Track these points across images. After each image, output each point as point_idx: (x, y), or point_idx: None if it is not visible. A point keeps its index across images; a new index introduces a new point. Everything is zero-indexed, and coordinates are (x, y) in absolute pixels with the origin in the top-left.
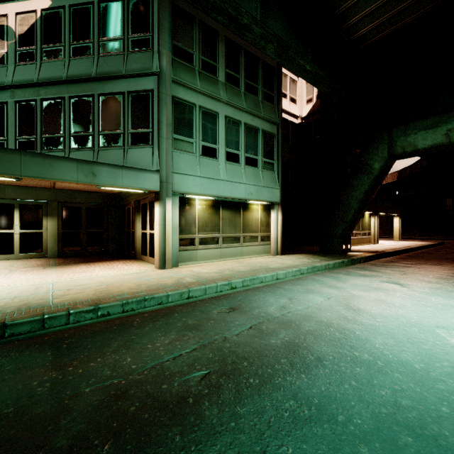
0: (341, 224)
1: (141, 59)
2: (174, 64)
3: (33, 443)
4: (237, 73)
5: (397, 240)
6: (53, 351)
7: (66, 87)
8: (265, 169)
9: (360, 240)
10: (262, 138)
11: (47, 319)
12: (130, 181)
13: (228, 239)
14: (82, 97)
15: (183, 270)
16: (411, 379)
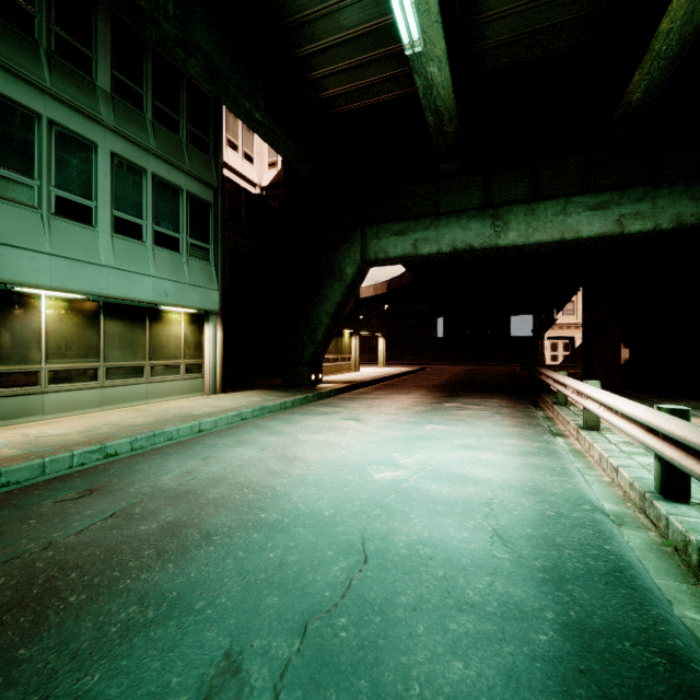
0: (310, 346)
1: None
2: None
3: None
4: (137, 84)
5: (382, 366)
6: None
7: None
8: (194, 256)
9: (338, 368)
10: (187, 206)
11: None
12: None
13: (118, 371)
14: None
15: (1, 435)
16: (313, 530)
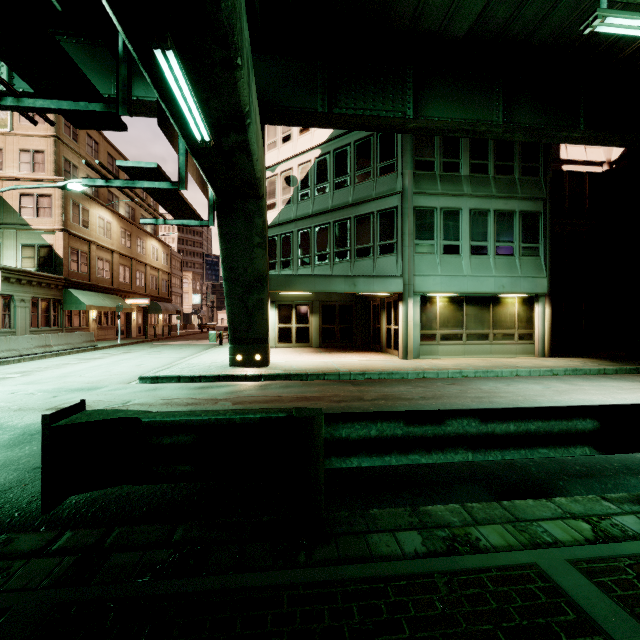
0: None
1: (387, 182)
2: (416, 178)
3: (360, 397)
4: (484, 159)
5: None
6: (351, 384)
7: (331, 214)
8: (525, 255)
9: None
10: (519, 221)
11: (341, 375)
12: (379, 287)
13: (473, 336)
14: (342, 220)
15: (423, 361)
16: None
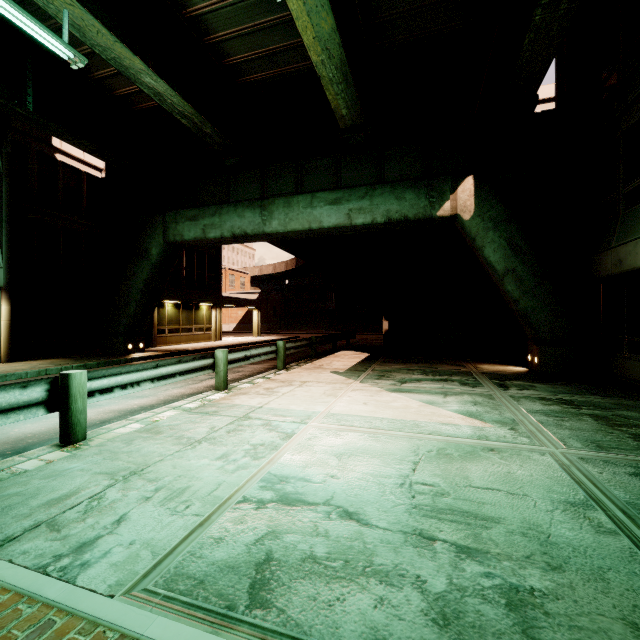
0: (123, 318)
1: None
2: None
3: None
4: None
5: (256, 335)
6: None
7: None
8: None
9: (191, 337)
10: None
11: None
12: None
13: None
14: None
15: None
16: None
